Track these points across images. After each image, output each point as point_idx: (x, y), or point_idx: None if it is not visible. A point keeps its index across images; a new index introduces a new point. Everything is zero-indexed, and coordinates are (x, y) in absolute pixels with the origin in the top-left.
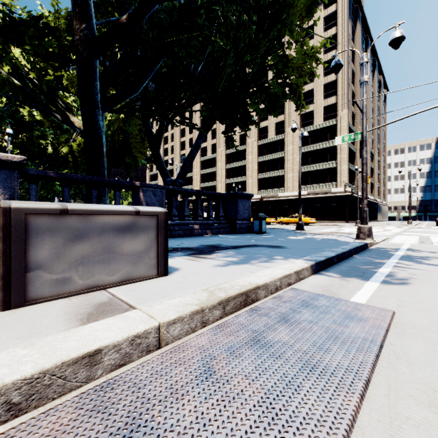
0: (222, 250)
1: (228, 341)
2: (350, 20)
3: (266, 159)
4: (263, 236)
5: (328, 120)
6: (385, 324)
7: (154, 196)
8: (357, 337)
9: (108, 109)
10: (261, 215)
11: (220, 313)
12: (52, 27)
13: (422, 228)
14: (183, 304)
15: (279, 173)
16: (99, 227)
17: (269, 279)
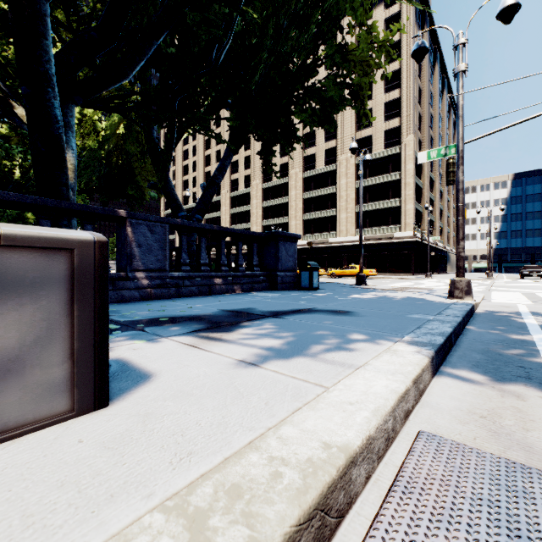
0: (254, 320)
1: None
2: (417, 24)
3: (313, 196)
4: (316, 294)
5: (390, 147)
6: None
7: (150, 233)
8: None
9: (81, 99)
10: (312, 265)
11: None
12: None
13: (509, 282)
14: None
15: (330, 213)
16: None
17: (372, 421)
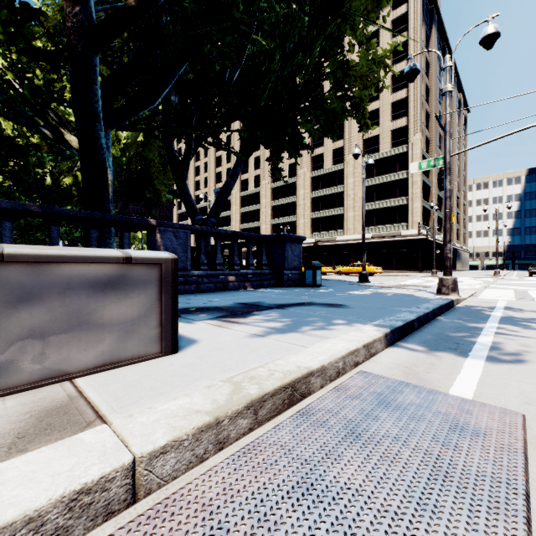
0: (262, 310)
1: (257, 488)
2: (424, 24)
3: (321, 195)
4: (318, 290)
5: (398, 146)
6: (519, 443)
7: (175, 238)
8: (481, 475)
9: (116, 124)
10: (315, 264)
11: (249, 423)
12: (33, 9)
13: (513, 280)
14: (186, 413)
15: (337, 212)
16: (62, 282)
17: (327, 359)
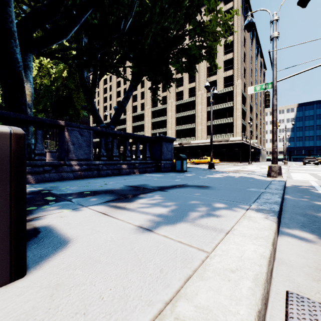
0: (147, 193)
1: None
2: (242, 15)
3: (182, 115)
4: (186, 174)
5: (227, 87)
6: None
7: (81, 136)
8: None
9: (36, 50)
10: (183, 156)
11: None
12: None
13: (298, 167)
14: None
15: (191, 126)
16: None
17: (257, 292)
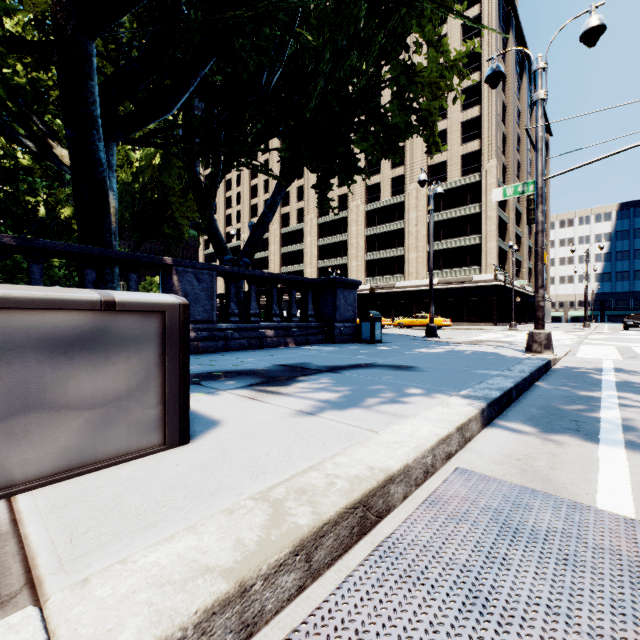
0: (310, 375)
1: None
2: (500, 29)
3: (378, 232)
4: (378, 347)
5: (469, 174)
6: None
7: (197, 281)
8: None
9: (122, 136)
10: (374, 315)
11: (298, 578)
12: None
13: (608, 334)
14: (186, 573)
15: (397, 252)
16: None
17: (411, 454)
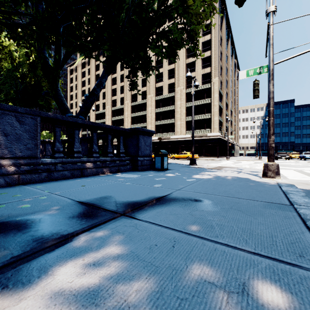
0: (98, 226)
1: None
2: (219, 15)
3: (161, 111)
4: (167, 174)
5: (205, 84)
6: None
7: (19, 123)
8: None
9: None
10: (163, 152)
11: None
12: None
13: None
14: None
15: (171, 121)
16: None
17: None
